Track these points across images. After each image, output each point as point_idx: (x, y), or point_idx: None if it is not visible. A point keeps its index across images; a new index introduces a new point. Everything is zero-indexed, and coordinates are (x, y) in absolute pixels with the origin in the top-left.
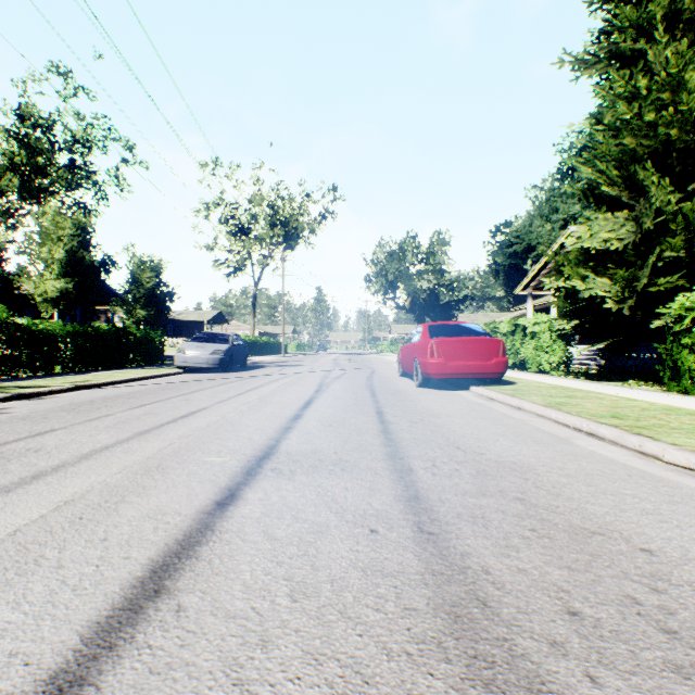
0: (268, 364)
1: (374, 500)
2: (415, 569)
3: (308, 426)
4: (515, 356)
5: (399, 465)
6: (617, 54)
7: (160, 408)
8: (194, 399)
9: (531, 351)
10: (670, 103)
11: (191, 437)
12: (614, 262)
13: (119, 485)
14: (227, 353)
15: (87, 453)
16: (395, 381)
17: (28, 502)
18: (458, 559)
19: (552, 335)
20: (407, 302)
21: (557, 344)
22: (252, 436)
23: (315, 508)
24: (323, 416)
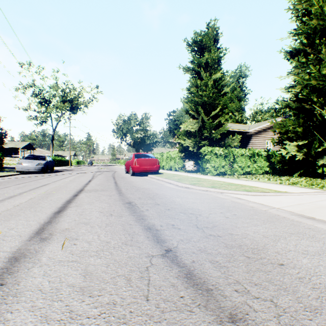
0: (64, 170)
1: (111, 193)
2: (118, 198)
3: (92, 185)
4: (168, 165)
5: (118, 189)
6: (194, 70)
7: (29, 184)
8: (41, 181)
9: (173, 163)
10: (205, 90)
11: (53, 189)
12: (193, 135)
13: (43, 196)
14: (45, 164)
15: (20, 193)
16: (123, 174)
17: (20, 199)
18: (126, 196)
19: (179, 158)
20: (132, 142)
21: (181, 161)
22: (74, 188)
23: (98, 195)
24: (96, 183)
